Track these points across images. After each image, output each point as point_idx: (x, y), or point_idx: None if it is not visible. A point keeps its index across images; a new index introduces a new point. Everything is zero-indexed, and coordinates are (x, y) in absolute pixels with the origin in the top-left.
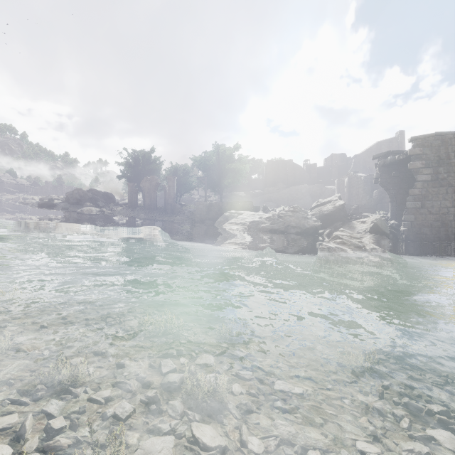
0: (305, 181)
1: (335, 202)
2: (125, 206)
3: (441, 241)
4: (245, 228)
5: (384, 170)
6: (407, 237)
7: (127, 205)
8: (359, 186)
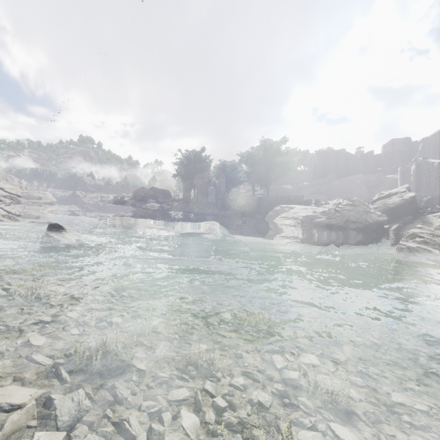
0: (359, 171)
1: (403, 194)
2: (180, 202)
3: None
4: (298, 223)
5: None
6: None
7: (182, 200)
8: (430, 174)
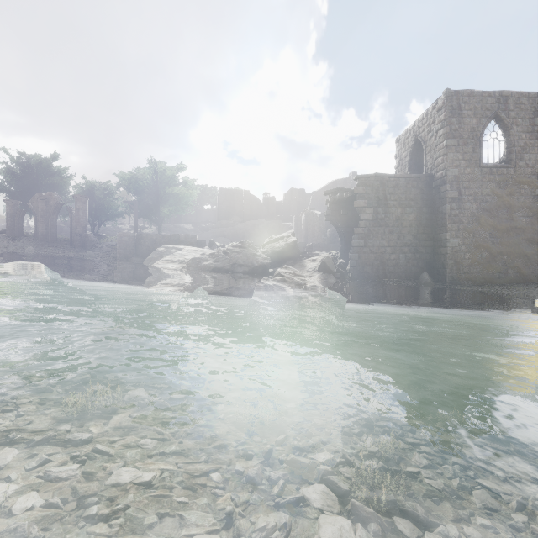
0: (263, 216)
1: (288, 239)
2: (1, 235)
3: (380, 279)
4: (183, 267)
5: (335, 207)
6: (353, 276)
7: (5, 233)
8: (315, 224)
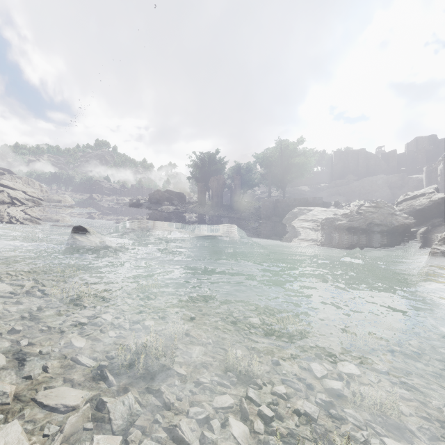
0: (381, 171)
1: (432, 195)
2: (195, 204)
3: None
4: (317, 225)
5: None
6: None
7: (197, 203)
8: None
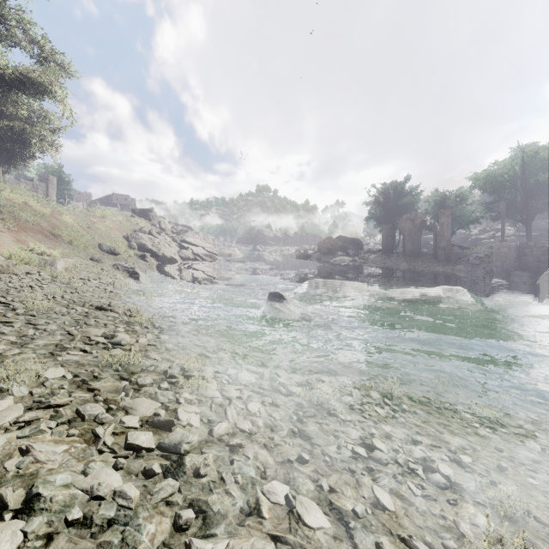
0: None
1: None
2: (378, 253)
3: None
4: None
5: None
6: None
7: (380, 251)
8: None
